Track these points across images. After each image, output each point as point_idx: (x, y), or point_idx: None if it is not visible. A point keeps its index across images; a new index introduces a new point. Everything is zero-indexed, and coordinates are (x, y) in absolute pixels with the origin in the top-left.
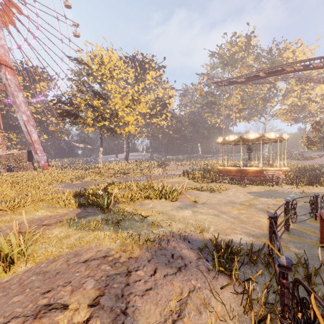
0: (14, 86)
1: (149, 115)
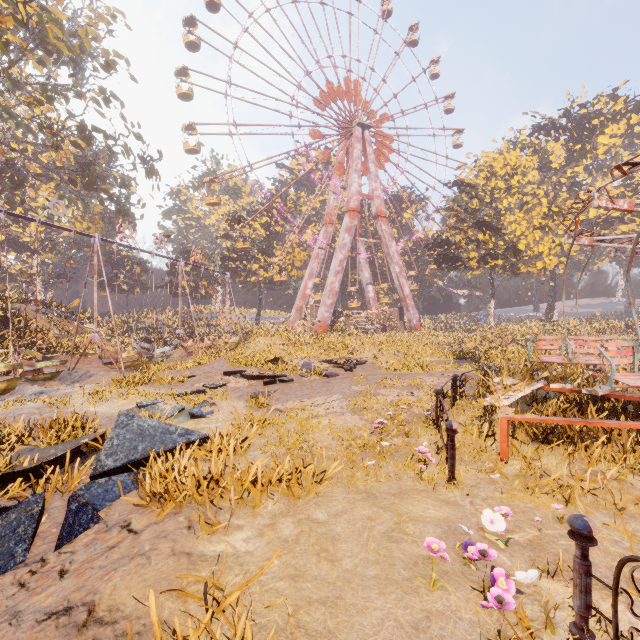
0: (388, 236)
1: (602, 221)
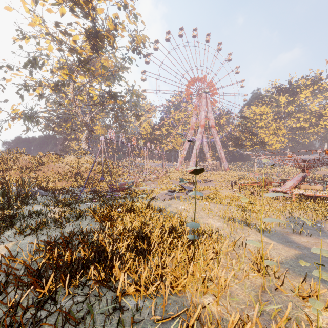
0: (216, 134)
1: (301, 128)
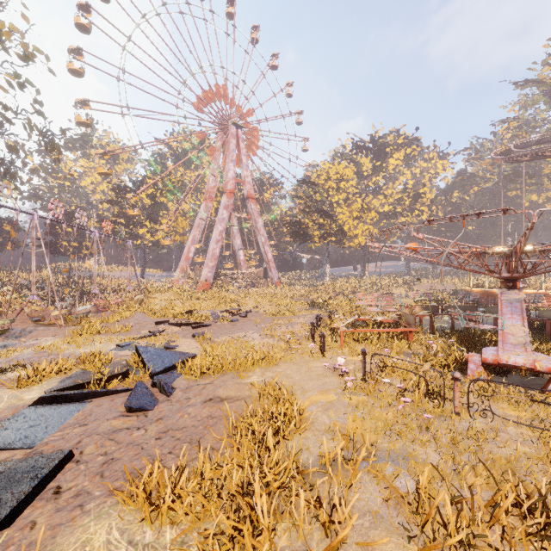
0: (256, 213)
1: (392, 214)
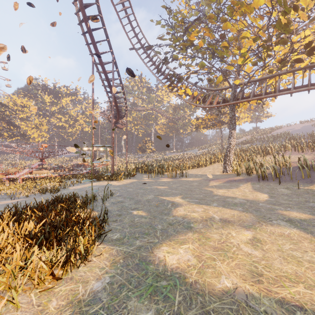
0: None
1: (63, 127)
